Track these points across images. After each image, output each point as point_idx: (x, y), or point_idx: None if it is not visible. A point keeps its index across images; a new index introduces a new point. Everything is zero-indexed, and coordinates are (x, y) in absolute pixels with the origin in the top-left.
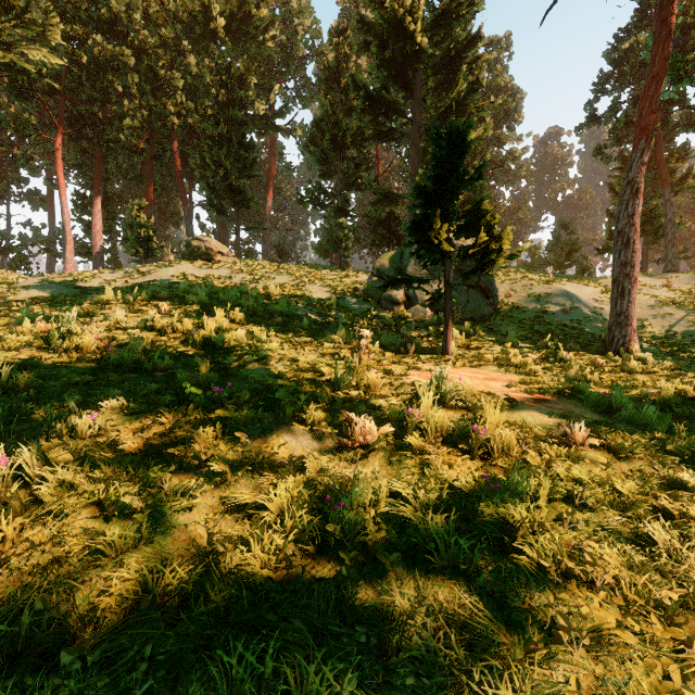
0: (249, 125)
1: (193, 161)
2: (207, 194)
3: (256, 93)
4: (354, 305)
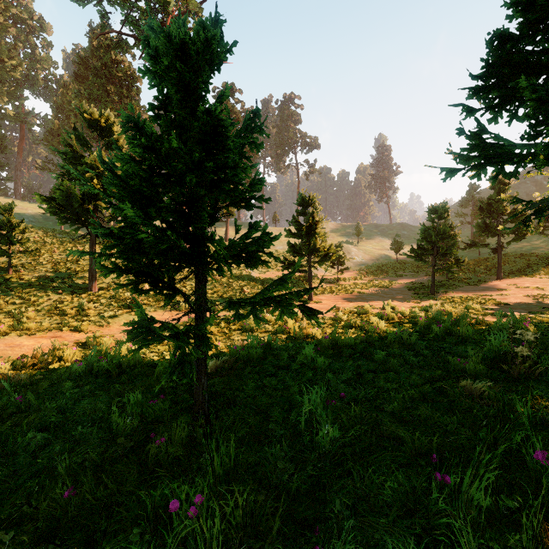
0: (3, 118)
1: None
2: None
3: (9, 97)
4: (48, 219)
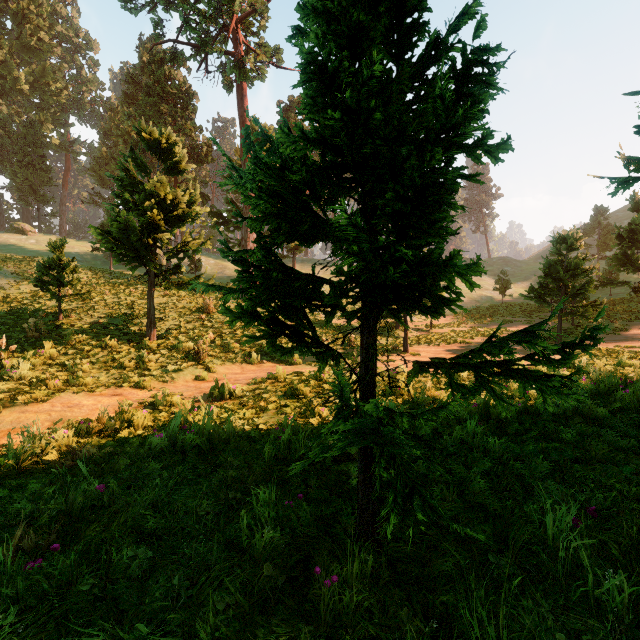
0: (48, 148)
1: (4, 167)
2: (18, 193)
3: (54, 124)
4: (95, 258)
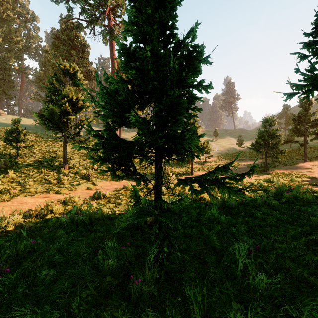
0: (12, 70)
1: None
2: None
3: (15, 59)
4: (37, 127)
